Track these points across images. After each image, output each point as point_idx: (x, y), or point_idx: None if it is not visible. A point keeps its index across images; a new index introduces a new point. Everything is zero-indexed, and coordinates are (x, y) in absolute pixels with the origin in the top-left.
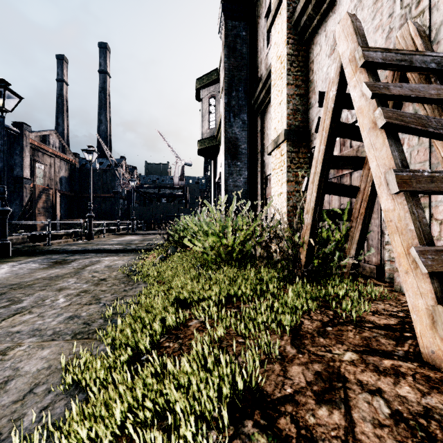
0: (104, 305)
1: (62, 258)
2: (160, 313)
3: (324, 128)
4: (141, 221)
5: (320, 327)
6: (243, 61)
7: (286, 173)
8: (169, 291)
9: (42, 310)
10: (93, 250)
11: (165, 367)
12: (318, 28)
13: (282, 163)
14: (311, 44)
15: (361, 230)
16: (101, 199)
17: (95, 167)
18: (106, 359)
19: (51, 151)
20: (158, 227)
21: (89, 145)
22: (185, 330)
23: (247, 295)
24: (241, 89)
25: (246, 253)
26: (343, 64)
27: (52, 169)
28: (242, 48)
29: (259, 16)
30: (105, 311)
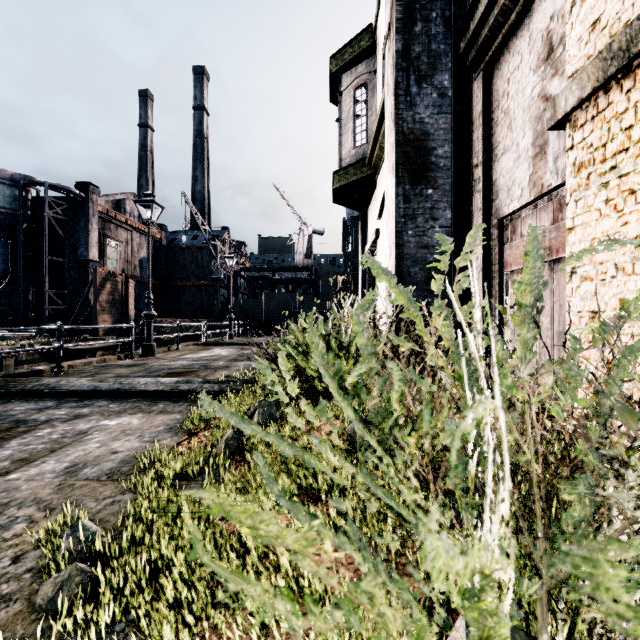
0: None
1: (23, 416)
2: None
3: None
4: (245, 322)
5: None
6: None
7: None
8: None
9: None
10: (110, 391)
11: None
12: None
13: None
14: None
15: None
16: (195, 288)
17: (187, 243)
18: None
19: (127, 222)
20: (272, 330)
21: (147, 193)
22: None
23: None
24: (435, 15)
25: None
26: None
27: (130, 247)
28: None
29: None
30: None
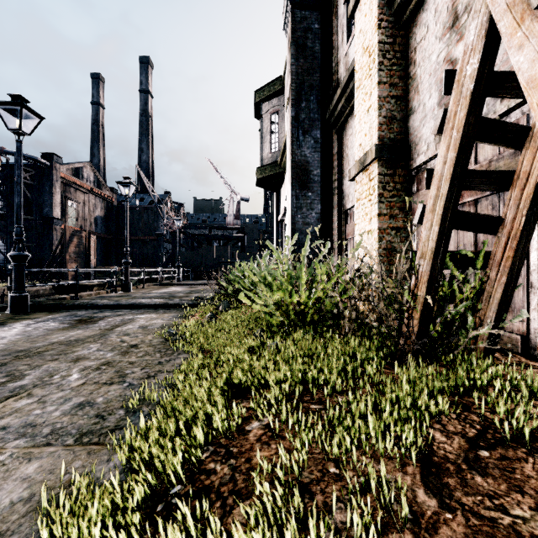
0: (129, 386)
1: (89, 315)
2: (204, 407)
3: (456, 125)
4: (188, 269)
5: (466, 448)
6: (316, 62)
7: (378, 204)
8: (218, 369)
9: (46, 392)
10: (128, 305)
11: (207, 517)
12: (424, 1)
13: (370, 191)
14: (413, 26)
15: (506, 282)
16: (142, 242)
17: (135, 204)
18: (113, 494)
19: (85, 186)
20: (209, 276)
21: (125, 177)
22: (241, 440)
23: (334, 381)
24: (312, 98)
25: (324, 314)
26: (495, 15)
27: (86, 207)
28: (314, 45)
29: (336, 3)
30: (129, 396)
